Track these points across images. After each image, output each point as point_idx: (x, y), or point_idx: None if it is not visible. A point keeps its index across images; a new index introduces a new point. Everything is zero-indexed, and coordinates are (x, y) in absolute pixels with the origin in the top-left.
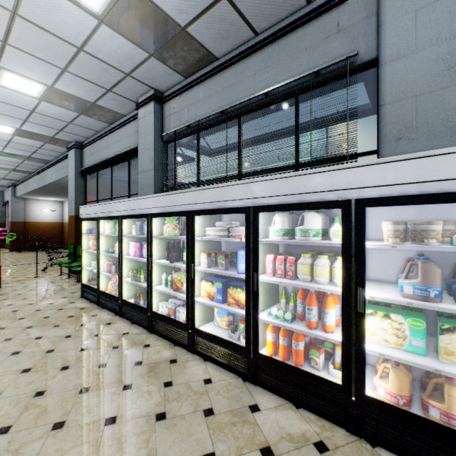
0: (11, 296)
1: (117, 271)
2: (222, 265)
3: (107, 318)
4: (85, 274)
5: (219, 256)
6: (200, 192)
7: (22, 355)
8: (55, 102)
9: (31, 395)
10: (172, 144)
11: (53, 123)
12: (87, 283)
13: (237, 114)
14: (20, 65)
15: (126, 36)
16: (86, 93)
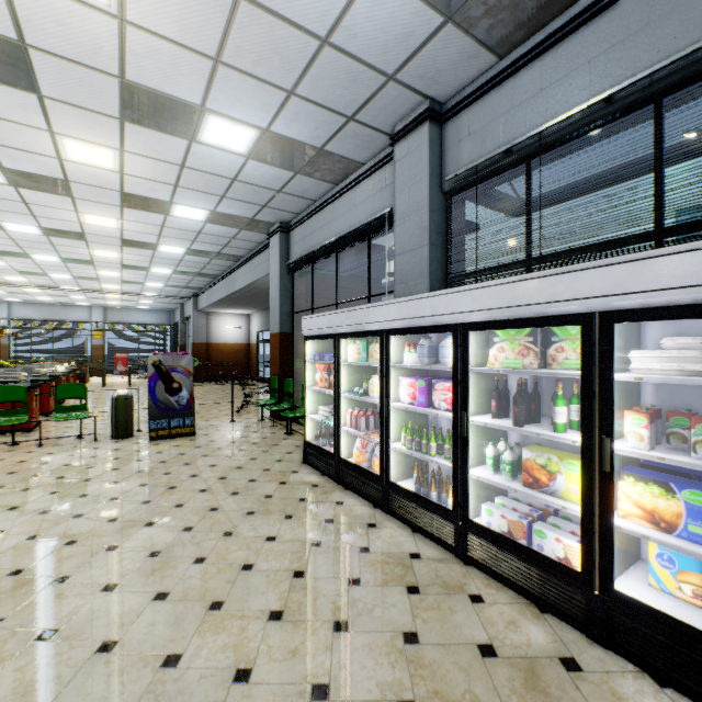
0: (210, 451)
1: (368, 426)
2: None
3: (363, 511)
4: (309, 426)
5: (695, 423)
6: (640, 265)
7: (258, 575)
8: (265, 159)
9: (306, 693)
10: (457, 196)
11: (257, 196)
12: (315, 442)
13: (653, 93)
14: (231, 99)
15: None
16: (313, 132)
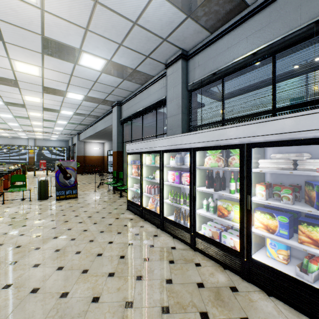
0: (84, 205)
1: (155, 192)
2: (288, 199)
3: (152, 230)
4: (129, 193)
5: (282, 189)
6: (261, 124)
7: (104, 258)
8: (110, 73)
9: (123, 305)
10: (194, 92)
11: (106, 89)
12: (132, 200)
13: (272, 52)
14: (93, 46)
15: (172, 2)
16: (131, 62)
